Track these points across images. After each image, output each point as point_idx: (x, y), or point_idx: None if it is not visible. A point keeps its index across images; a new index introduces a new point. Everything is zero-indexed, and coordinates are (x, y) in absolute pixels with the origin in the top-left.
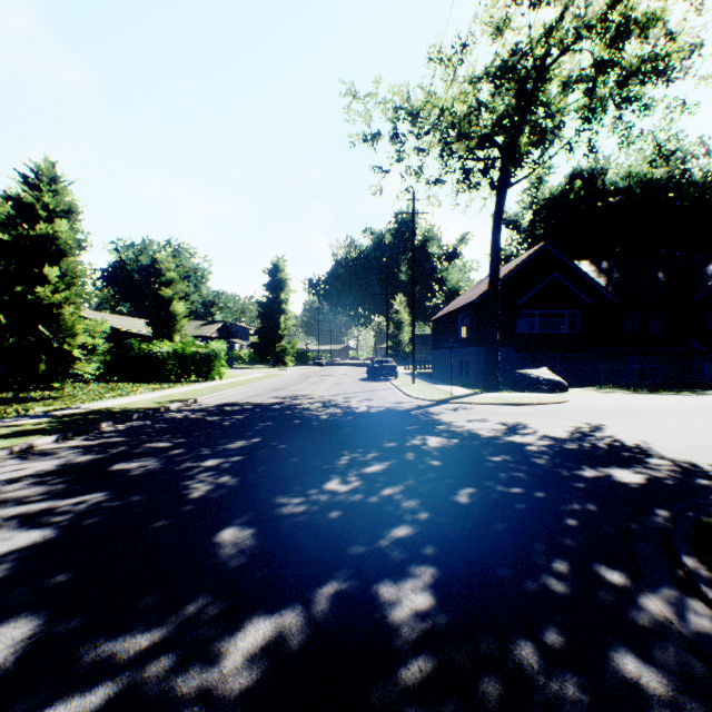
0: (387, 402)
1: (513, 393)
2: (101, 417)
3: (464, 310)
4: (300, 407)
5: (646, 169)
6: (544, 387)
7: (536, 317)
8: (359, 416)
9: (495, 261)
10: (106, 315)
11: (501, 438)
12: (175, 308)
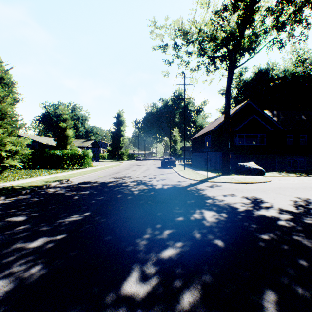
0: (172, 181)
1: (238, 175)
2: (1, 193)
3: (208, 134)
4: (124, 185)
5: (293, 68)
6: (253, 172)
7: (244, 137)
8: (157, 192)
9: (228, 107)
10: (38, 136)
11: (254, 212)
12: (67, 133)
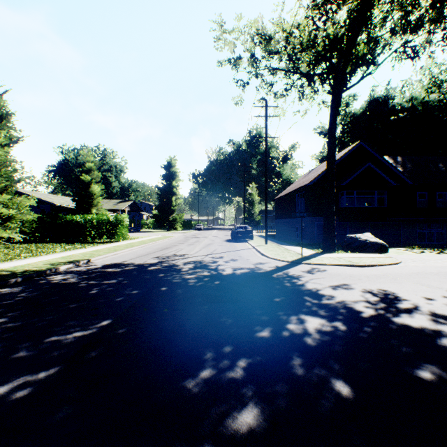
0: (249, 262)
1: (348, 253)
2: None
3: (300, 191)
4: (174, 269)
5: (424, 94)
6: (371, 248)
7: (355, 195)
8: (226, 281)
9: (332, 150)
10: (50, 195)
11: (390, 320)
12: (93, 189)
